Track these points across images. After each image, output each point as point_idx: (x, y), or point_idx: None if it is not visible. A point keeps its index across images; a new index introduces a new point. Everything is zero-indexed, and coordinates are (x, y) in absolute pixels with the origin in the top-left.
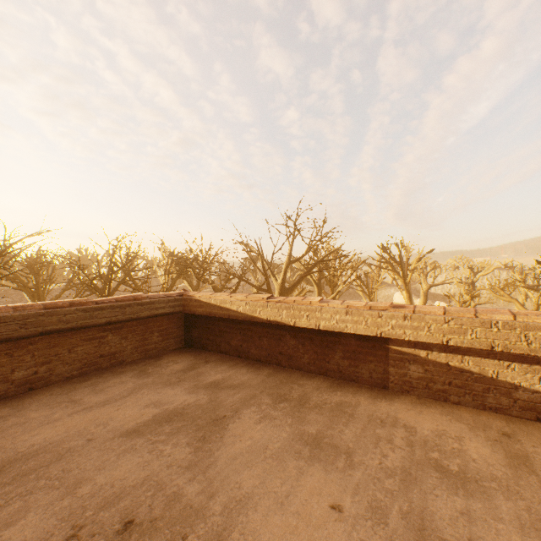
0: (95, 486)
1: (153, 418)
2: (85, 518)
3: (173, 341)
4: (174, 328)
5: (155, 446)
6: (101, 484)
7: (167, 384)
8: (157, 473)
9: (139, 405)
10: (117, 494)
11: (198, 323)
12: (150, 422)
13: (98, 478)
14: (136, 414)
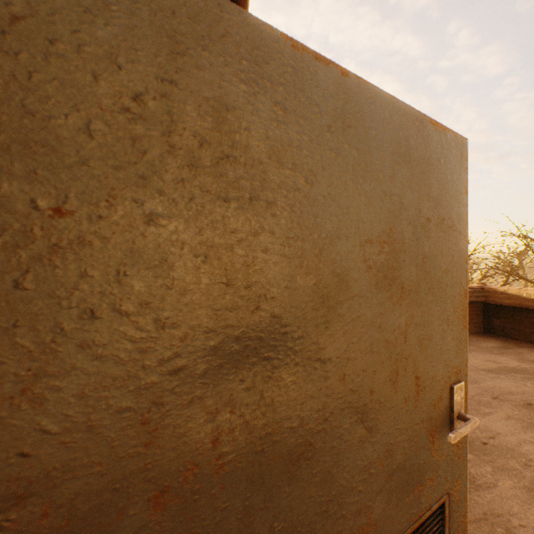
0: (487, 385)
1: (498, 368)
2: (496, 394)
3: (472, 326)
4: (473, 315)
5: (516, 381)
6: (491, 385)
7: (491, 352)
8: (530, 392)
9: (478, 359)
10: (508, 392)
11: (499, 313)
12: (497, 369)
13: (486, 383)
14: (481, 363)
